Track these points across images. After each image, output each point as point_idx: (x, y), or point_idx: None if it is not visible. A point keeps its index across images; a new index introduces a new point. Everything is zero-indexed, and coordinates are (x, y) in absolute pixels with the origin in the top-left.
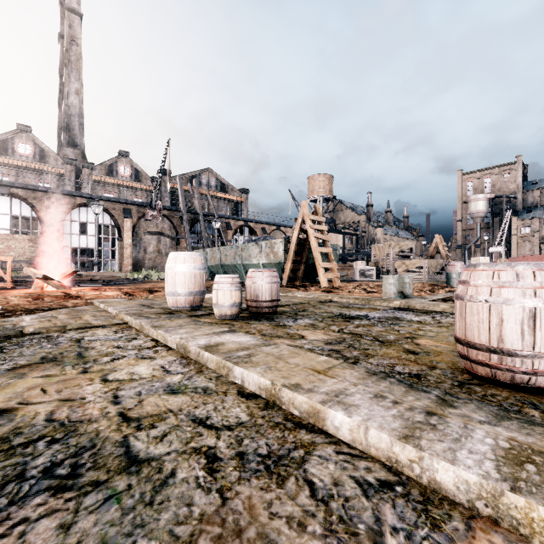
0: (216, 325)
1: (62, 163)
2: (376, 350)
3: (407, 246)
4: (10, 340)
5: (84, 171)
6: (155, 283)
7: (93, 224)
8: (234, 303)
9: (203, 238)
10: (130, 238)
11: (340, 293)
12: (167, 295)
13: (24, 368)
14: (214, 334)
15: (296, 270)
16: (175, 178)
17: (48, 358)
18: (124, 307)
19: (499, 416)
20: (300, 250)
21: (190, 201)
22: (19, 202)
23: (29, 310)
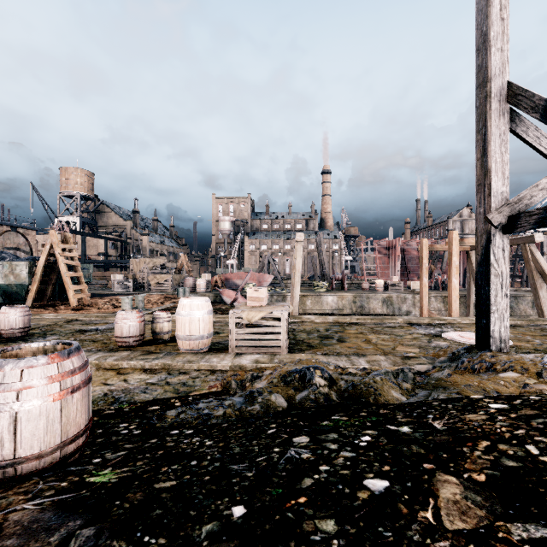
0: None
1: None
2: (89, 345)
3: (160, 263)
4: None
5: None
6: None
7: None
8: None
9: None
10: None
11: (89, 310)
12: None
13: None
14: None
15: (43, 290)
16: None
17: None
18: None
19: (107, 352)
20: (48, 272)
21: None
22: None
23: None
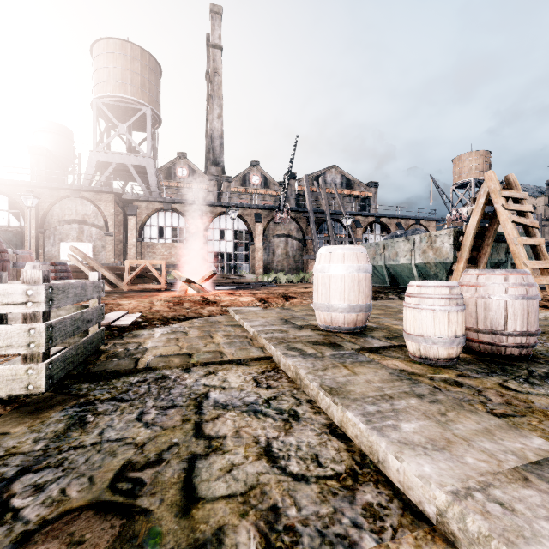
0: (481, 412)
1: (207, 180)
2: None
3: None
4: (116, 380)
5: (224, 184)
6: (286, 287)
7: (230, 231)
8: (453, 335)
9: (330, 238)
10: (260, 242)
11: None
12: (317, 309)
13: (53, 538)
14: (548, 481)
15: None
16: (300, 181)
17: (128, 478)
18: (262, 323)
19: None
20: (478, 243)
21: (316, 200)
22: (177, 216)
23: (165, 319)
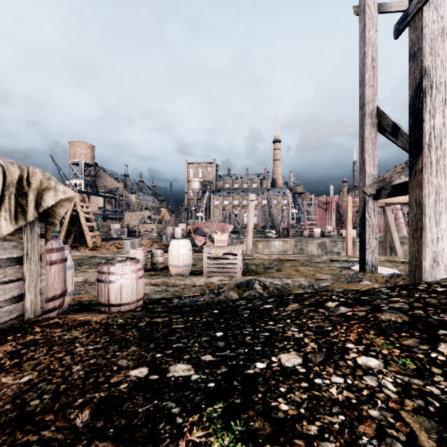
0: None
1: None
2: None
3: (147, 215)
4: None
5: None
6: None
7: None
8: None
9: None
10: None
11: (101, 250)
12: None
13: None
14: None
15: (68, 236)
16: None
17: None
18: None
19: None
20: (72, 223)
21: None
22: None
23: None
